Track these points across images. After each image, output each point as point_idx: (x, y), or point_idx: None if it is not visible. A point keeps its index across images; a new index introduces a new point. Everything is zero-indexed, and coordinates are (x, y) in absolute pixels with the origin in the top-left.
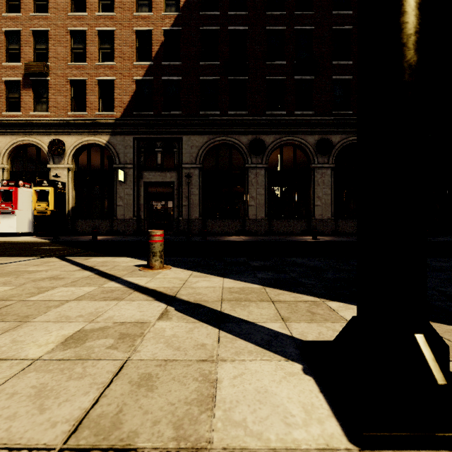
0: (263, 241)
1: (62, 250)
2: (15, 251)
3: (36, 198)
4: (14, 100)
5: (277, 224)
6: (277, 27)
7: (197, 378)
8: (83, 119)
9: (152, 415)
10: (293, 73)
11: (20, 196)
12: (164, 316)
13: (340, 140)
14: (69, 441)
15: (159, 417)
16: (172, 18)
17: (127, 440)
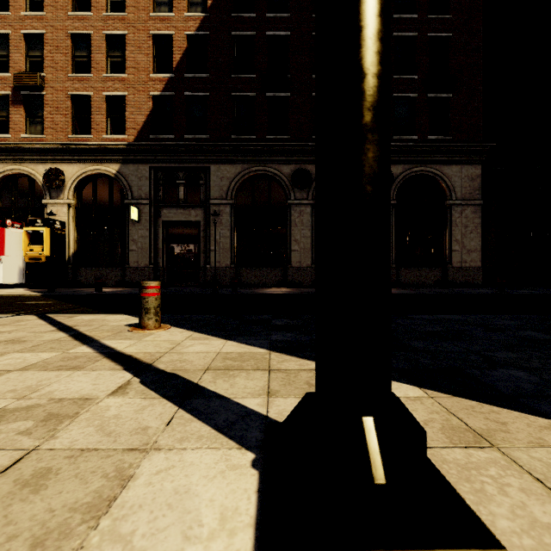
0: (305, 295)
1: (50, 305)
2: None
3: (27, 241)
4: (1, 120)
5: None
6: None
7: (108, 473)
8: (87, 143)
9: (14, 527)
10: None
11: (8, 239)
12: (120, 391)
13: (403, 172)
14: None
15: (22, 530)
16: (198, 20)
17: None
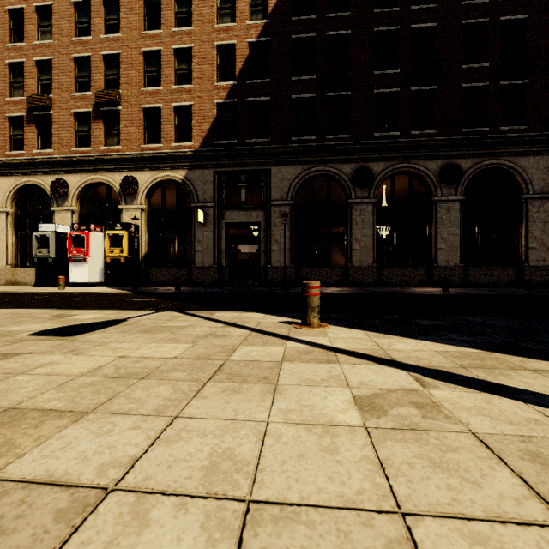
0: (381, 294)
1: (161, 303)
2: (114, 304)
3: (109, 244)
4: (83, 134)
5: (388, 272)
6: (388, 28)
7: None
8: (158, 151)
9: None
10: (409, 84)
11: (92, 242)
12: (426, 384)
13: (472, 166)
14: None
15: None
16: (259, 27)
17: None
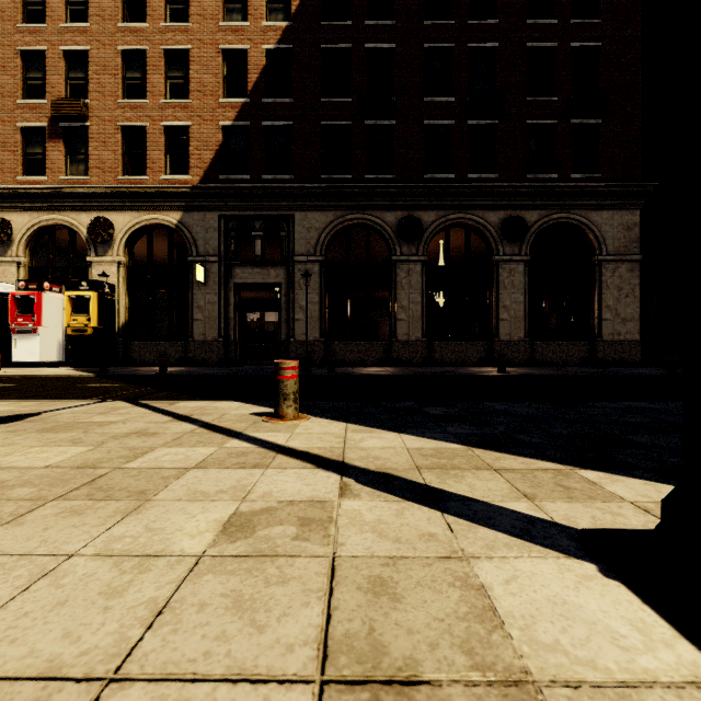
0: (423, 376)
1: (123, 389)
2: (53, 391)
3: (70, 309)
4: (35, 158)
5: (441, 348)
6: (440, 45)
7: (453, 583)
8: (142, 186)
9: (421, 635)
10: (465, 116)
11: (46, 306)
12: (347, 492)
13: (539, 219)
14: (326, 670)
15: (434, 638)
16: (279, 30)
17: (408, 669)
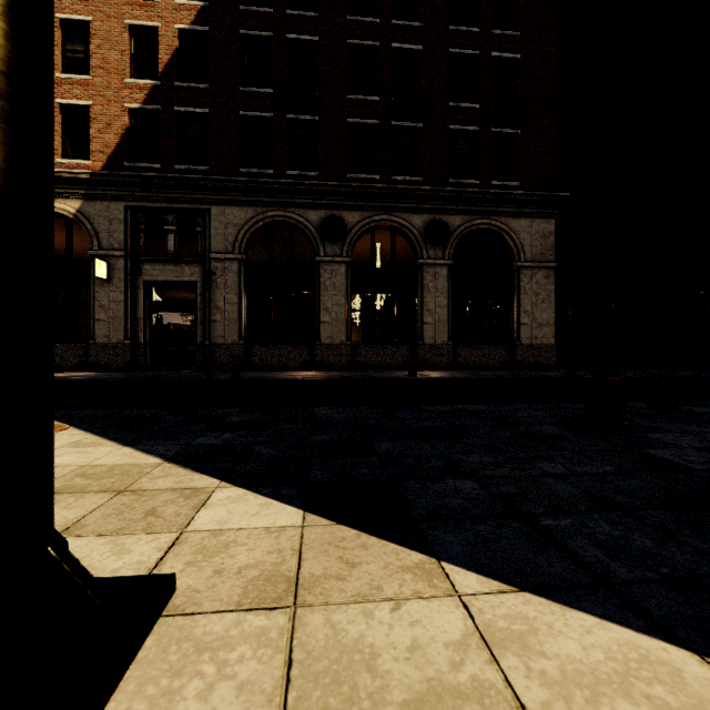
0: (327, 380)
1: None
2: None
3: None
4: None
5: (367, 352)
6: (365, 42)
7: None
8: None
9: None
10: (390, 116)
11: None
12: None
13: (461, 224)
14: None
15: None
16: (193, 10)
17: None
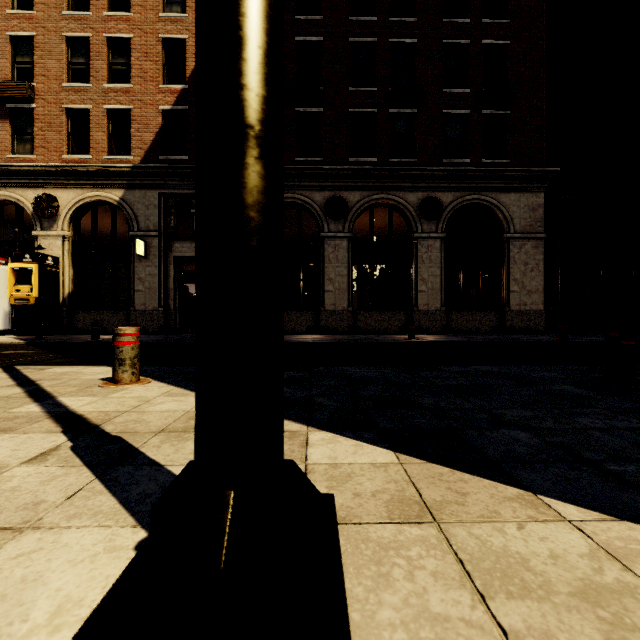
0: (335, 342)
1: (29, 356)
2: None
3: (13, 280)
4: None
5: (366, 317)
6: (364, 39)
7: None
8: (85, 165)
9: None
10: (387, 105)
11: None
12: (40, 457)
13: (454, 200)
14: None
15: None
16: None
17: None
